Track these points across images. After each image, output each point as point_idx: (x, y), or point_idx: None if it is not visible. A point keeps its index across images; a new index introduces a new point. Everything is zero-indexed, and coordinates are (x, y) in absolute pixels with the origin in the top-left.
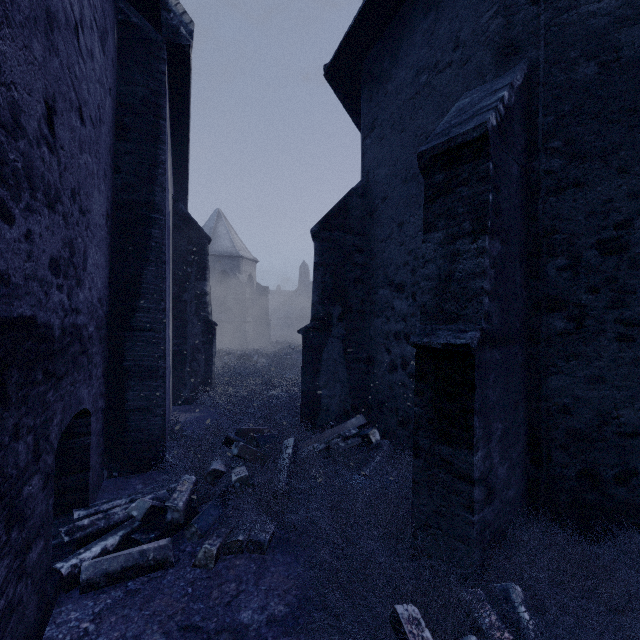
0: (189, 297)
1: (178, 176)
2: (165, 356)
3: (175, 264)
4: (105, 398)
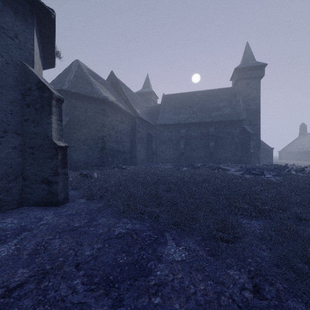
0: None
1: None
2: None
3: None
4: None
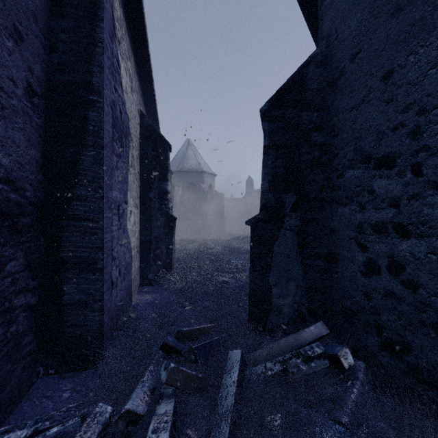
0: (153, 195)
1: (147, 98)
2: (103, 247)
3: (142, 168)
4: (38, 291)
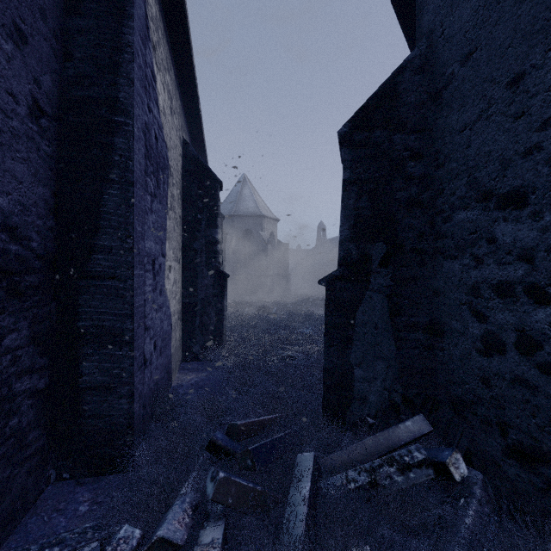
0: (199, 246)
1: (192, 122)
2: (133, 314)
3: (185, 211)
4: (49, 372)
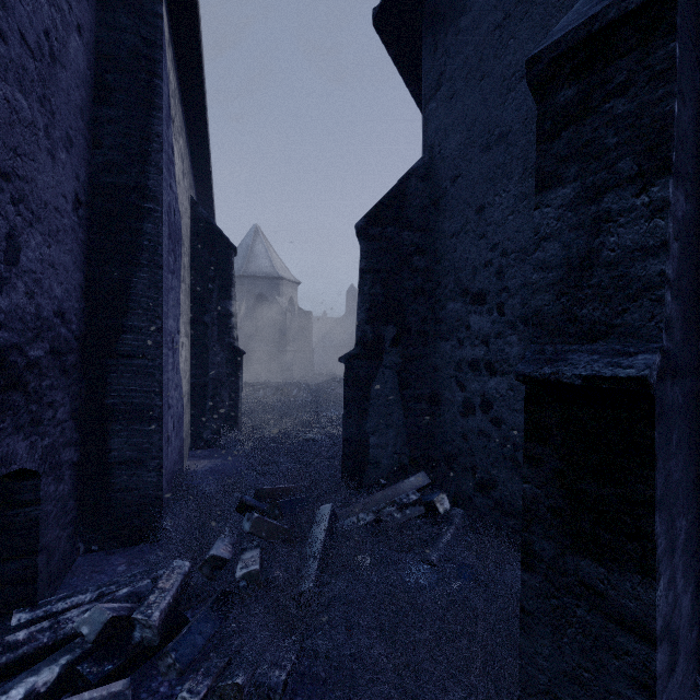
0: (211, 319)
1: (200, 176)
2: (162, 391)
3: (194, 279)
4: (79, 447)
